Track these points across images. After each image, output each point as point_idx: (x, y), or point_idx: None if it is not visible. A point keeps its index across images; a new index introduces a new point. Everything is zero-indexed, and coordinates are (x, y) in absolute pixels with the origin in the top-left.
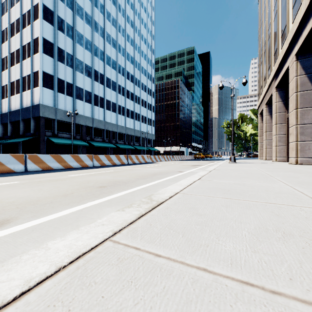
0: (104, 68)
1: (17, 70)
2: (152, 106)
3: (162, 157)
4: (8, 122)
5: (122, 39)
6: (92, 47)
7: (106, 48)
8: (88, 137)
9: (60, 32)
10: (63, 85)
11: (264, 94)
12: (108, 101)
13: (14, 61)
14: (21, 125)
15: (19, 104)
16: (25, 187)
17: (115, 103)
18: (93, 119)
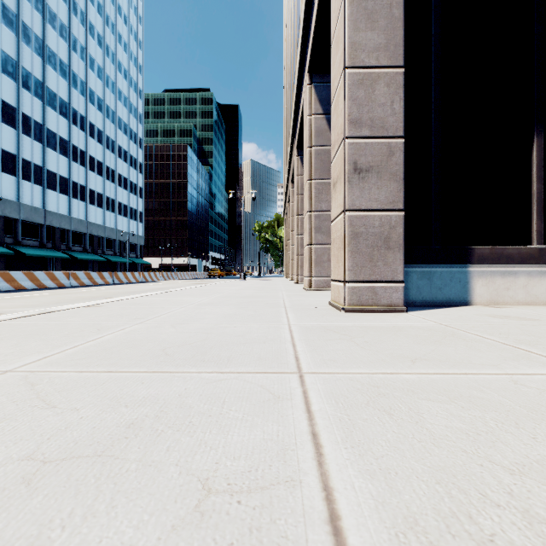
0: (43, 113)
1: None
2: (138, 187)
3: (160, 274)
4: None
5: (81, 65)
6: (18, 71)
7: (47, 77)
8: (10, 238)
9: None
10: None
11: (284, 204)
12: (52, 173)
13: None
14: None
15: None
16: (71, 295)
17: (67, 178)
18: (21, 205)
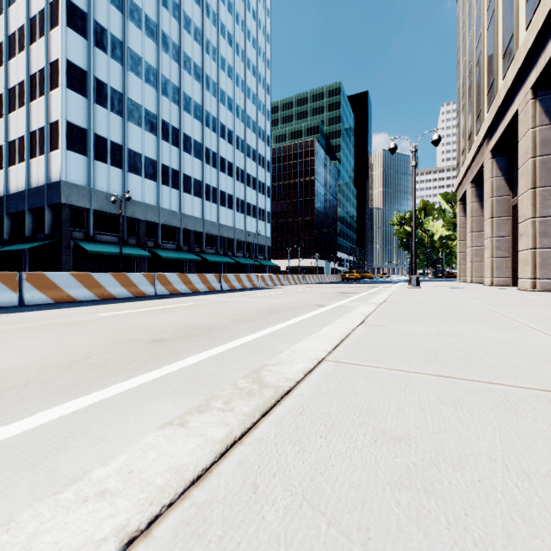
0: (179, 118)
1: (20, 120)
2: (266, 187)
3: (284, 277)
4: (4, 214)
5: (213, 66)
6: (158, 79)
7: (183, 82)
8: (151, 242)
9: (99, 51)
10: (105, 146)
11: (469, 164)
12: (187, 176)
13: (16, 102)
14: (28, 219)
15: (25, 180)
16: None
17: (200, 181)
18: (160, 209)
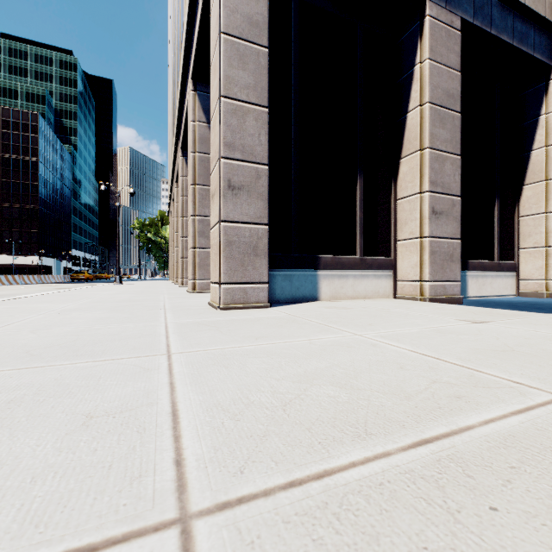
0: None
1: None
2: None
3: None
4: None
5: None
6: None
7: None
8: None
9: None
10: None
11: (169, 203)
12: None
13: None
14: None
15: None
16: None
17: None
18: None
